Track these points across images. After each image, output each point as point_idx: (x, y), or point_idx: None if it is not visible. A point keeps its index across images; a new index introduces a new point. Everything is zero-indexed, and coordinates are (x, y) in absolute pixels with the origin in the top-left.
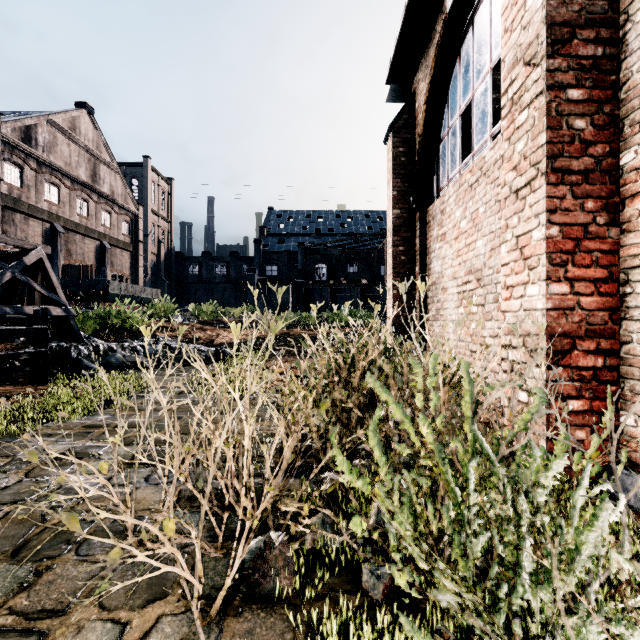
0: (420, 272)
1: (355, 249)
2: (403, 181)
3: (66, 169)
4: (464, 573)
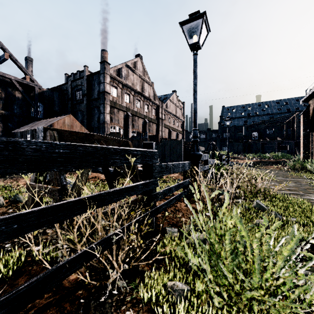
0: (311, 146)
1: (273, 124)
2: (306, 125)
3: (172, 112)
4: (312, 170)
